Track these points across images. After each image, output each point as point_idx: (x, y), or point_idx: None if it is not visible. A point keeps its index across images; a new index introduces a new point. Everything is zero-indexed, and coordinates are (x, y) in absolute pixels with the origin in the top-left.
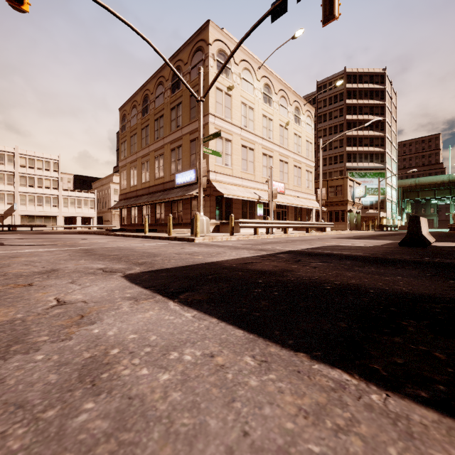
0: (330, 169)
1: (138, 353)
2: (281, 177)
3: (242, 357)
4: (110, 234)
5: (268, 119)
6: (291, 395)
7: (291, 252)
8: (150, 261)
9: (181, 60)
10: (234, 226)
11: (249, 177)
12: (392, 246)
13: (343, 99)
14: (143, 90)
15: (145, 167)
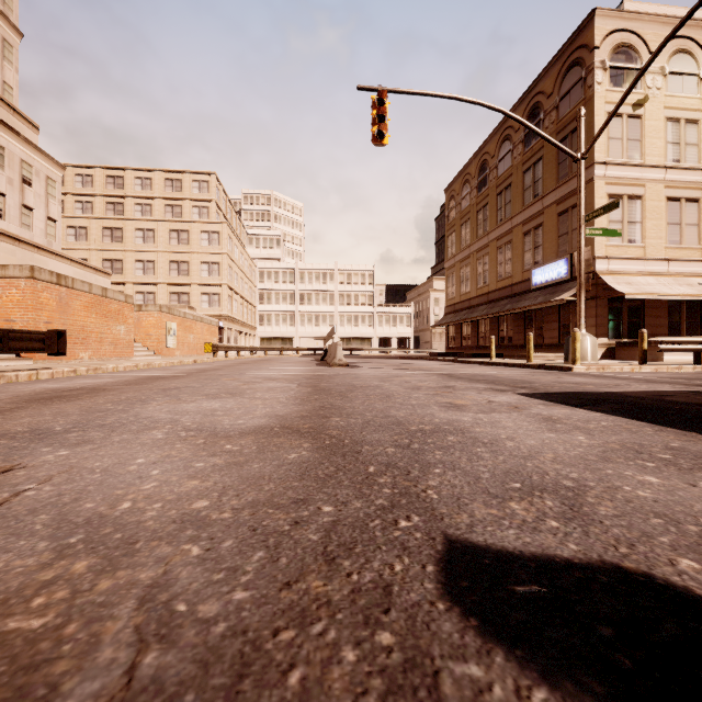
0: None
1: (570, 420)
2: None
3: (643, 428)
4: (442, 359)
5: None
6: (674, 437)
7: None
8: (530, 387)
9: (541, 92)
10: (649, 349)
11: (687, 255)
12: None
13: None
14: (480, 156)
15: (482, 265)
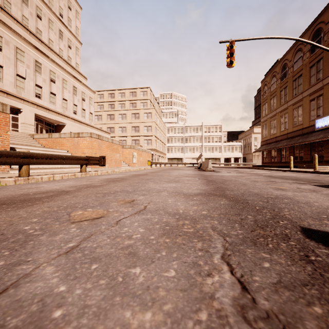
0: None
1: None
2: None
3: None
4: (261, 168)
5: None
6: None
7: None
8: (318, 182)
9: (322, 21)
10: None
11: None
12: None
13: None
14: (282, 61)
15: (283, 119)
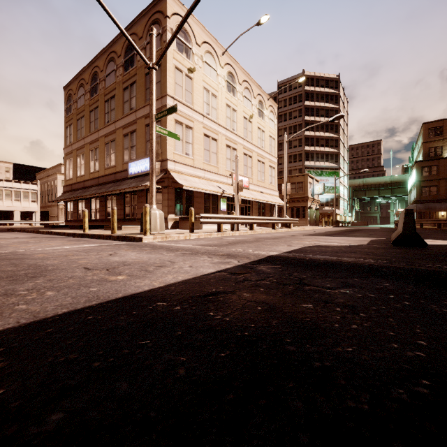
0: (290, 167)
1: None
2: (245, 171)
3: None
4: (41, 231)
5: (232, 109)
6: None
7: (273, 260)
8: None
9: (135, 33)
10: (196, 222)
11: (212, 169)
12: (383, 245)
13: (301, 101)
14: (92, 67)
15: (94, 154)
